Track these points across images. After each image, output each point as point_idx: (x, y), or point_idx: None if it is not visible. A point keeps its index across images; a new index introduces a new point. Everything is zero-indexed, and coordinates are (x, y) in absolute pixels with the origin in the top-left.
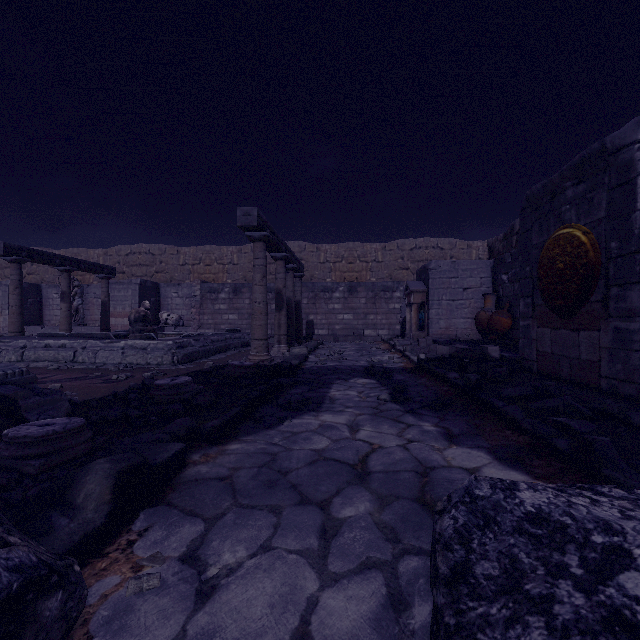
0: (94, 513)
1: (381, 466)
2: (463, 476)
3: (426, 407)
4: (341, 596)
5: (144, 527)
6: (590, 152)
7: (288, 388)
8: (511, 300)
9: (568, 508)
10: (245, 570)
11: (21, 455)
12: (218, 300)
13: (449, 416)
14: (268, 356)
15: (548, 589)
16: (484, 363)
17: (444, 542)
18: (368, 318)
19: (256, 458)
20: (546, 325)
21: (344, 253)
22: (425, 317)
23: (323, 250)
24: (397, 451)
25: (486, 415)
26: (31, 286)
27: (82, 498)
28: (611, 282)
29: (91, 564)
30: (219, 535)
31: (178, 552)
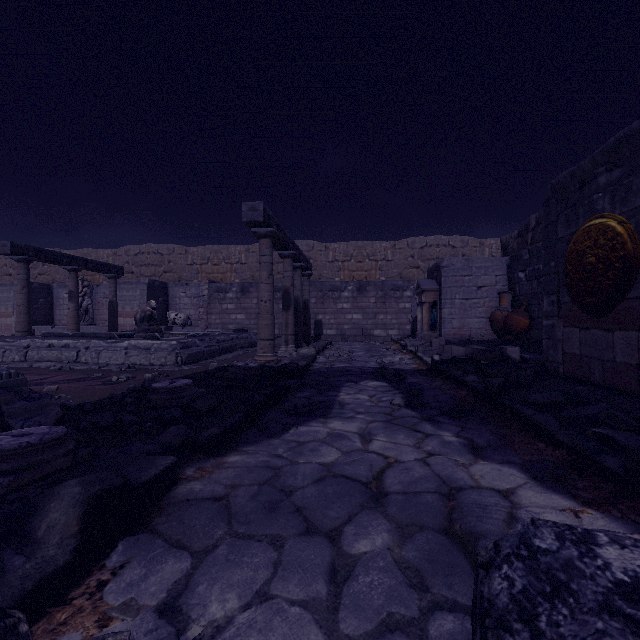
0: (57, 549)
1: (399, 485)
2: (496, 500)
3: (444, 414)
4: None
5: (120, 562)
6: (628, 133)
7: (295, 391)
8: (529, 299)
9: None
10: (235, 629)
11: None
12: (226, 300)
13: (471, 424)
14: (275, 357)
15: None
16: (504, 365)
17: (498, 616)
18: (378, 318)
19: (257, 473)
20: (574, 324)
21: (353, 252)
22: (437, 317)
23: (332, 249)
24: (416, 466)
25: (513, 424)
26: (42, 286)
27: (44, 530)
28: None
29: (49, 615)
30: (207, 576)
31: (156, 599)
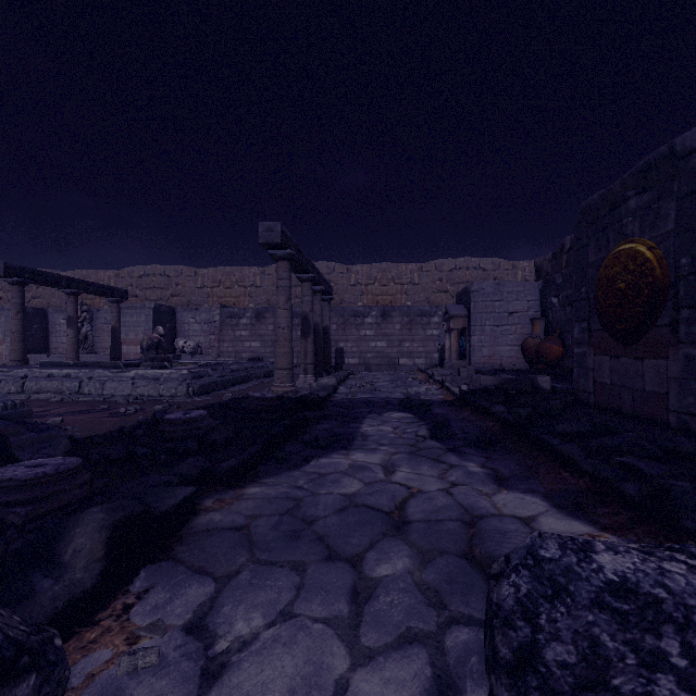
0: (84, 572)
1: (421, 514)
2: (517, 527)
3: (470, 445)
4: (376, 678)
5: (144, 588)
6: (656, 156)
7: (315, 423)
8: (562, 325)
9: (661, 577)
10: (261, 643)
11: (5, 501)
12: (239, 326)
13: (497, 455)
14: (293, 387)
15: (644, 686)
16: (534, 395)
17: (504, 616)
18: (403, 346)
19: (277, 504)
20: (604, 353)
21: (377, 274)
22: (466, 344)
23: (354, 271)
24: (439, 496)
25: (539, 454)
26: (36, 311)
27: (70, 554)
28: (681, 303)
29: (78, 634)
30: (232, 598)
31: (182, 619)
